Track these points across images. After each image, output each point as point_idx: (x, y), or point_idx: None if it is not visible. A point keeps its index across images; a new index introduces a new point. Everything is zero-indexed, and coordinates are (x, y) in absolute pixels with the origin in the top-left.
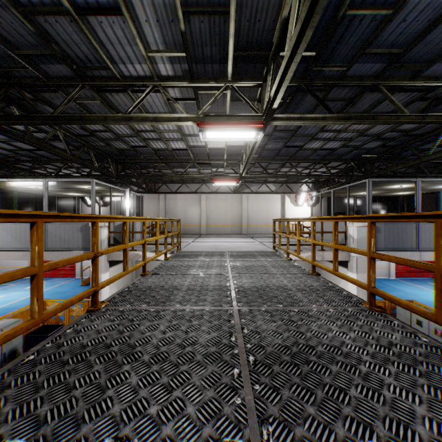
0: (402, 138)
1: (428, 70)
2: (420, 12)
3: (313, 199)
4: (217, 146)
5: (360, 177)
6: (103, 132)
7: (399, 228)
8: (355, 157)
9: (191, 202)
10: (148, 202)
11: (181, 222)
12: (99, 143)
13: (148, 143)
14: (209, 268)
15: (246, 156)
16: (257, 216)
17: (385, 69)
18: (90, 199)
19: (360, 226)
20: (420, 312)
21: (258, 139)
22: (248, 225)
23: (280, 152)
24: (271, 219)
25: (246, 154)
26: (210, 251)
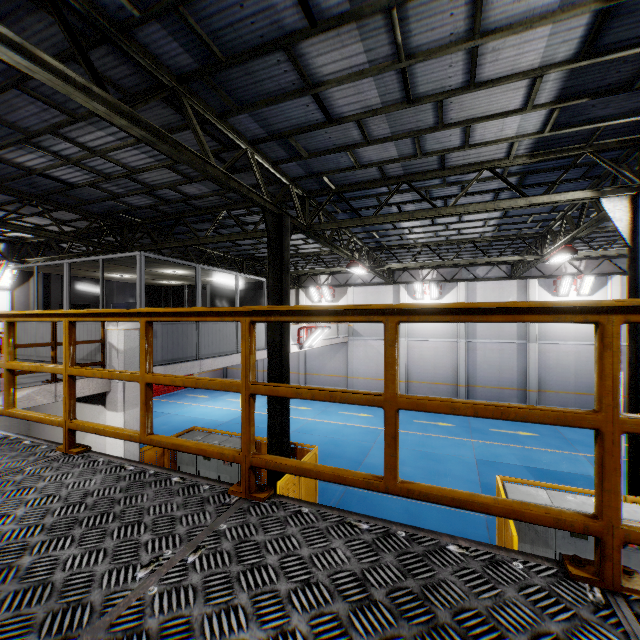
0: (179, 205)
1: (236, 118)
2: (261, 10)
3: (10, 277)
4: None
5: (116, 249)
6: None
7: (180, 330)
8: (108, 213)
9: None
10: None
11: None
12: None
13: None
14: None
15: None
16: None
17: (196, 74)
18: None
19: (131, 328)
20: (360, 481)
21: None
22: None
23: None
24: None
25: None
26: None
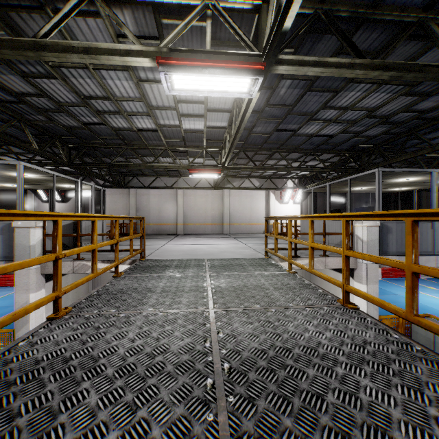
0: (411, 123)
1: None
2: None
3: (299, 196)
4: (195, 127)
5: (356, 171)
6: (37, 98)
7: None
8: (351, 147)
9: (166, 198)
10: (117, 197)
11: (155, 221)
12: (36, 116)
13: (105, 118)
14: (177, 296)
15: (231, 136)
16: (240, 214)
17: None
18: (44, 194)
19: (371, 225)
20: None
21: (254, 94)
22: (230, 224)
23: (269, 139)
24: (254, 218)
25: (230, 135)
26: (184, 259)
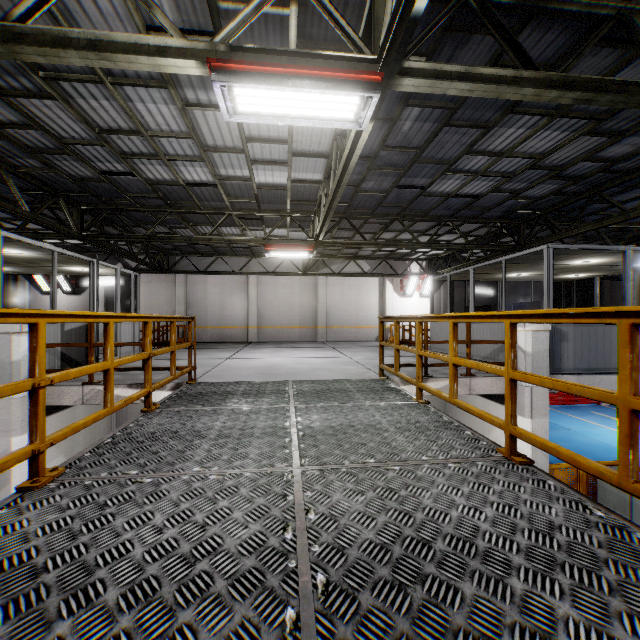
0: (594, 178)
1: None
2: None
3: (428, 286)
4: (274, 180)
5: (512, 249)
6: (25, 131)
7: (598, 333)
8: (505, 213)
9: (232, 288)
10: (157, 287)
11: (214, 323)
12: (26, 160)
13: (134, 165)
14: (243, 444)
15: (329, 194)
16: (342, 312)
17: None
18: (46, 282)
19: (538, 329)
20: None
21: (365, 123)
22: (326, 327)
23: (385, 200)
24: (363, 318)
25: (327, 193)
26: (256, 382)
